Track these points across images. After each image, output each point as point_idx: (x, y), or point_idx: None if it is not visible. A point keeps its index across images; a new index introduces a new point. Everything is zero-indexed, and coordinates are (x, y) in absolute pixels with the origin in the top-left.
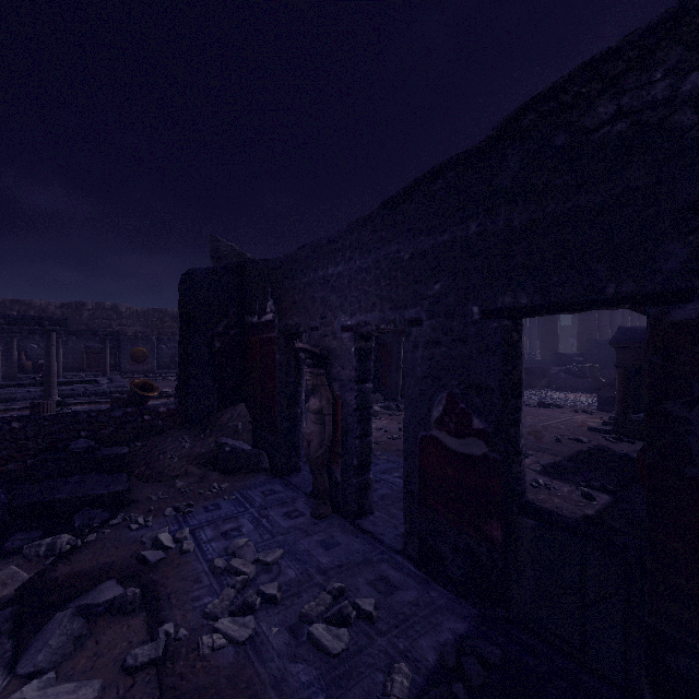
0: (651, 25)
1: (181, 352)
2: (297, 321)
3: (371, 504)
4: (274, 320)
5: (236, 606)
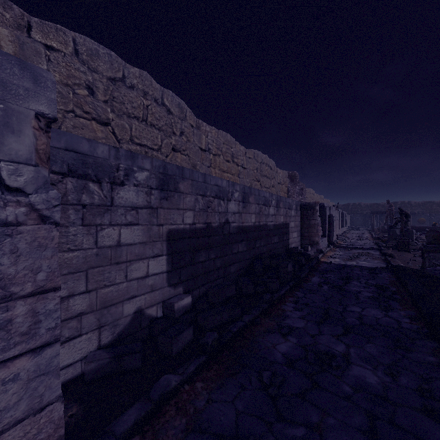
0: None
1: None
2: None
3: None
4: None
5: None
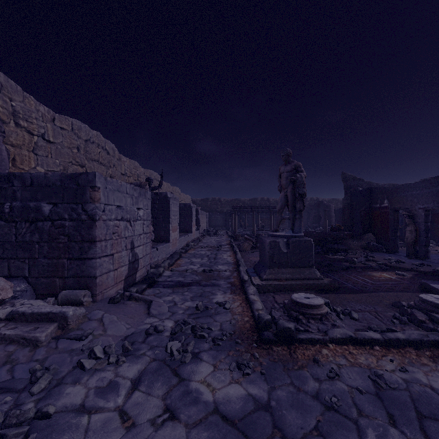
0: None
1: (351, 216)
2: (399, 206)
3: (429, 256)
4: (388, 206)
5: (396, 261)
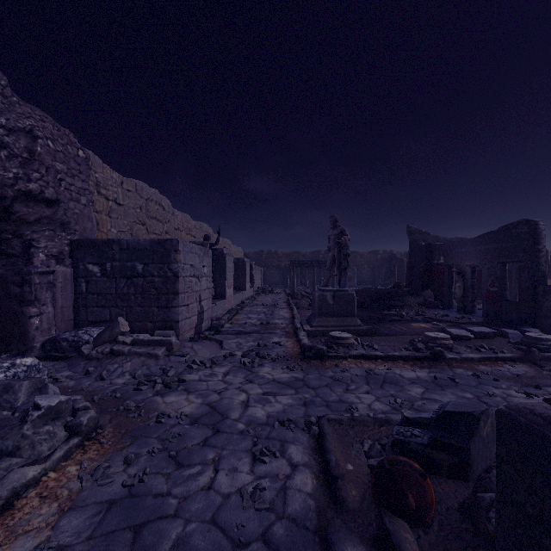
0: (517, 221)
1: (410, 272)
2: (452, 263)
3: (476, 311)
4: (443, 262)
5: (441, 315)
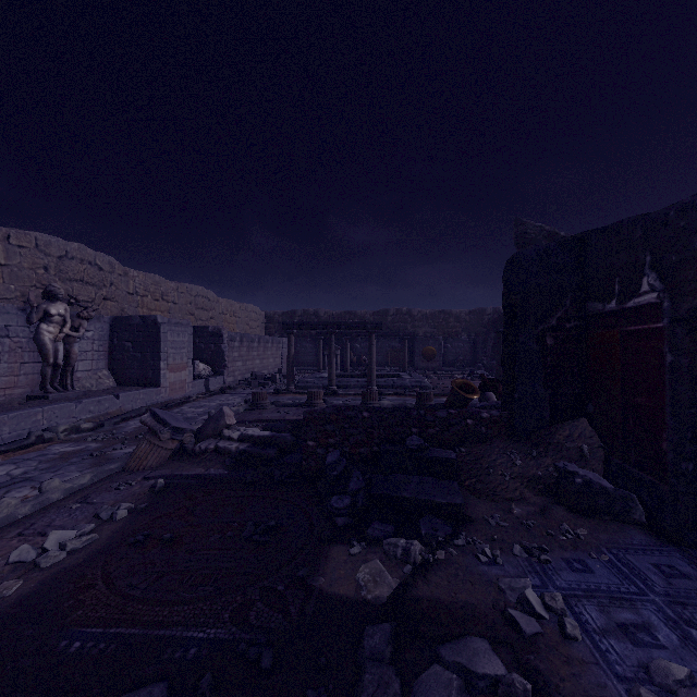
0: None
1: (505, 350)
2: None
3: None
4: (660, 303)
5: None
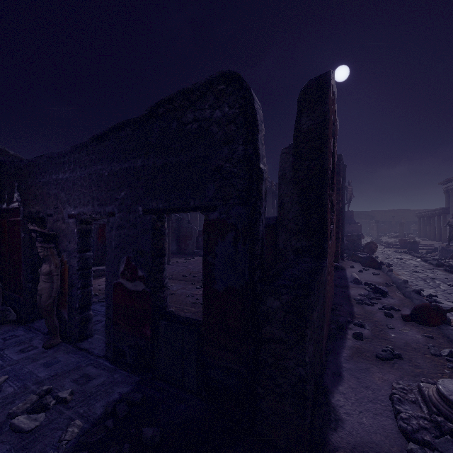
0: (202, 83)
1: None
2: (37, 209)
3: (92, 330)
4: (20, 207)
5: None
